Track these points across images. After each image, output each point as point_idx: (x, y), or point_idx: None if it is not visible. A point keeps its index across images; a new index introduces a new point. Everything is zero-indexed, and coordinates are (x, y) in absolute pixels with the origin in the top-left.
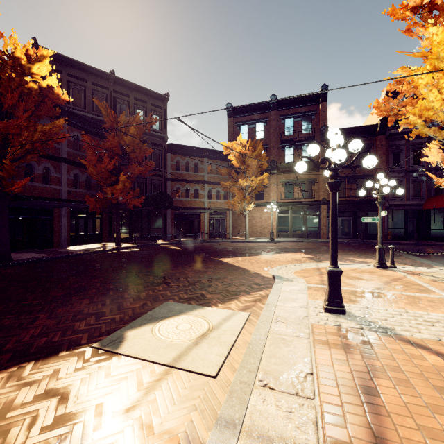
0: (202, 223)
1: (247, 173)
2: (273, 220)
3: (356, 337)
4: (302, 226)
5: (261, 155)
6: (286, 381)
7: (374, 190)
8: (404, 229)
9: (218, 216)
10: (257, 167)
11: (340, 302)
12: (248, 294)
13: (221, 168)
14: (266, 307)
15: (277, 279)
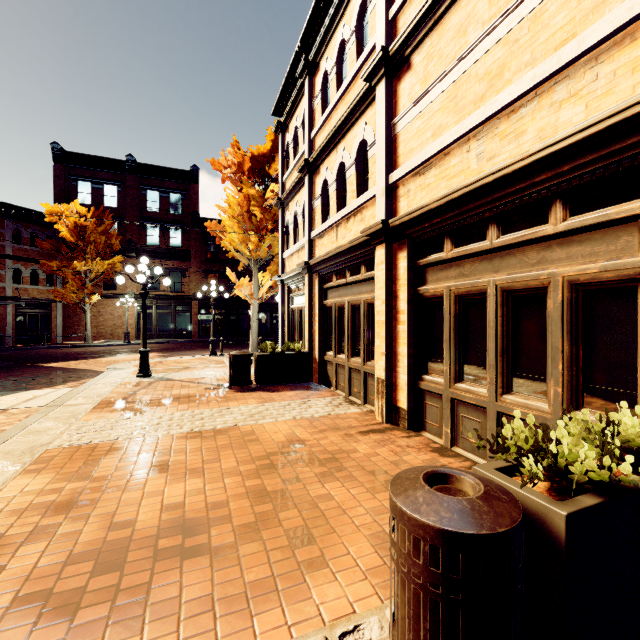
0: (0, 322)
1: (88, 254)
2: (131, 317)
3: (147, 383)
4: (170, 325)
5: (110, 233)
6: (91, 396)
7: (209, 293)
8: (270, 326)
9: (35, 311)
10: (104, 246)
11: (148, 370)
12: (76, 381)
13: (42, 237)
14: (91, 381)
15: (110, 369)
